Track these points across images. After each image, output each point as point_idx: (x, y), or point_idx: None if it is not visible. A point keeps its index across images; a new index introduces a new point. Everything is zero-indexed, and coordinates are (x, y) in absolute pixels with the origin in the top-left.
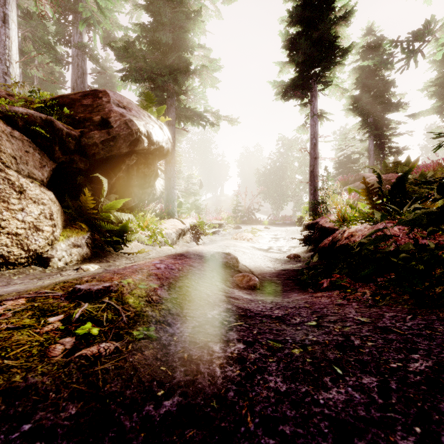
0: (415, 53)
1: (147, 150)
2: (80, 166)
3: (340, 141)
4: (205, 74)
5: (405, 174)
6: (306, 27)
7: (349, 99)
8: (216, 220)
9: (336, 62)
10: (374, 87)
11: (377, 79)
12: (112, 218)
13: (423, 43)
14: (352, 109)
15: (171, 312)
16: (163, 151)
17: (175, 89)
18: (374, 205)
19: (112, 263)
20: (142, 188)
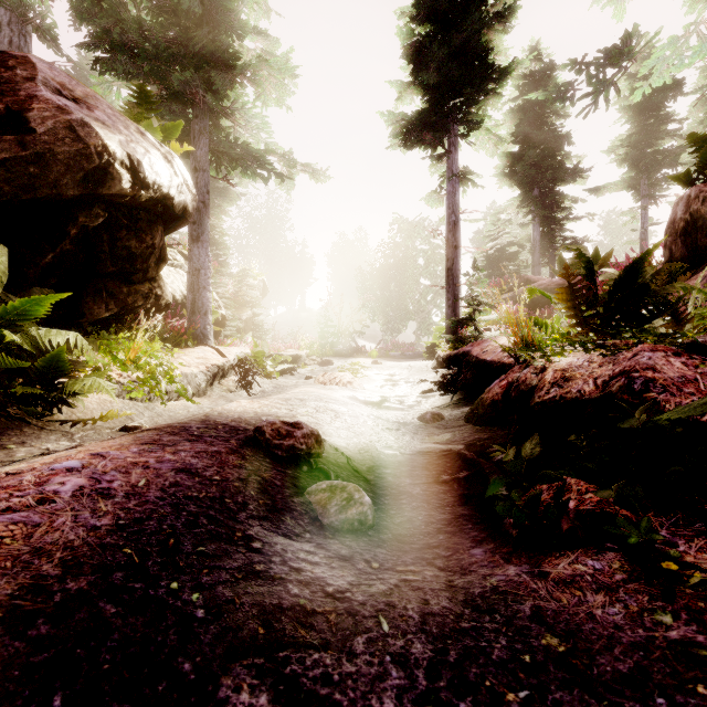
0: (607, 85)
1: (132, 200)
2: None
3: (489, 224)
4: (265, 78)
5: (640, 260)
6: (441, 29)
7: (504, 158)
8: (290, 350)
9: (489, 90)
10: (541, 141)
11: (546, 130)
12: (8, 339)
13: (619, 70)
14: (509, 175)
15: None
16: (173, 207)
17: (208, 100)
18: (583, 318)
19: (2, 454)
20: (129, 282)
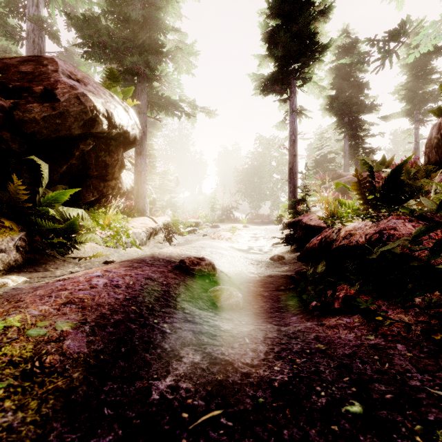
0: (391, 53)
1: (108, 134)
2: (12, 147)
3: (317, 140)
4: (179, 58)
5: (400, 166)
6: (286, 21)
7: (326, 99)
8: (193, 219)
9: (315, 58)
10: (350, 88)
11: (352, 80)
12: (51, 213)
13: (398, 43)
14: (329, 109)
15: (71, 398)
16: (129, 137)
17: (146, 72)
18: (367, 200)
19: (49, 273)
20: (104, 180)
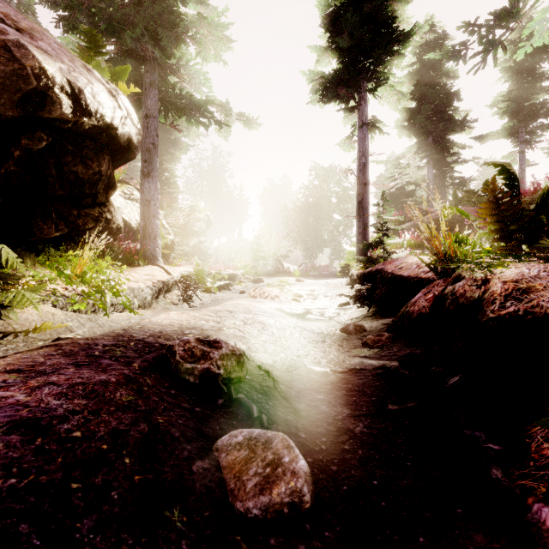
0: (496, 44)
1: (75, 126)
2: None
3: (391, 168)
4: (204, 35)
5: None
6: (353, 3)
7: (403, 113)
8: (229, 270)
9: (394, 51)
10: (435, 98)
11: (438, 88)
12: None
13: (507, 30)
14: (407, 127)
15: None
16: (117, 138)
17: (156, 55)
18: (508, 232)
19: None
20: (79, 205)
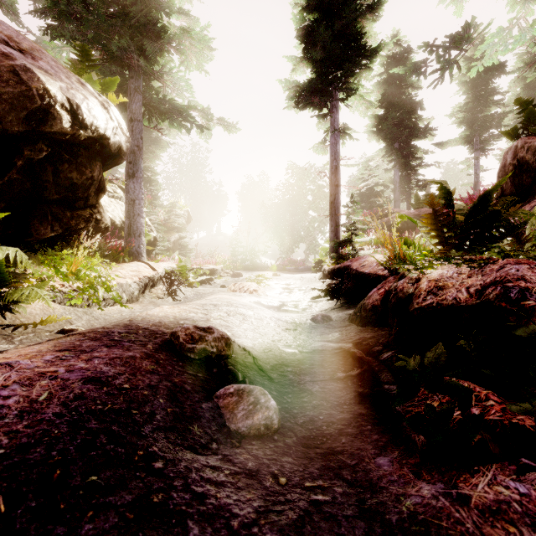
0: (452, 63)
1: (72, 138)
2: None
3: (362, 169)
4: (187, 47)
5: (490, 191)
6: (326, 17)
7: (372, 119)
8: (209, 265)
9: (363, 65)
10: (401, 107)
11: (404, 98)
12: None
13: (461, 52)
14: (376, 132)
15: None
16: (109, 146)
17: (141, 64)
18: (445, 238)
19: None
20: (72, 208)
